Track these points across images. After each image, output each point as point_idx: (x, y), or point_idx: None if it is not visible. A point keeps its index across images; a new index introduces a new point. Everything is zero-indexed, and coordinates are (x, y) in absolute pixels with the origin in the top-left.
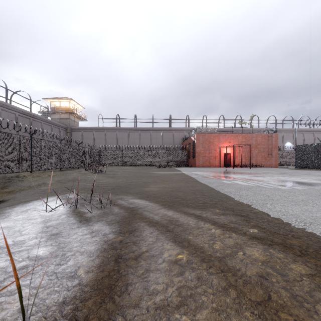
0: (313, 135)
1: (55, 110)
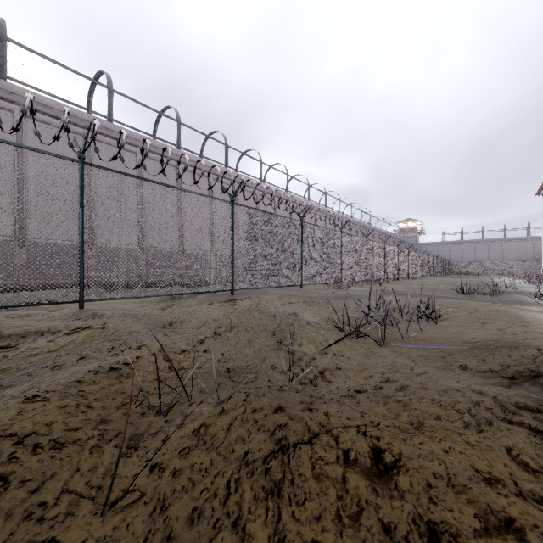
0: None
1: None
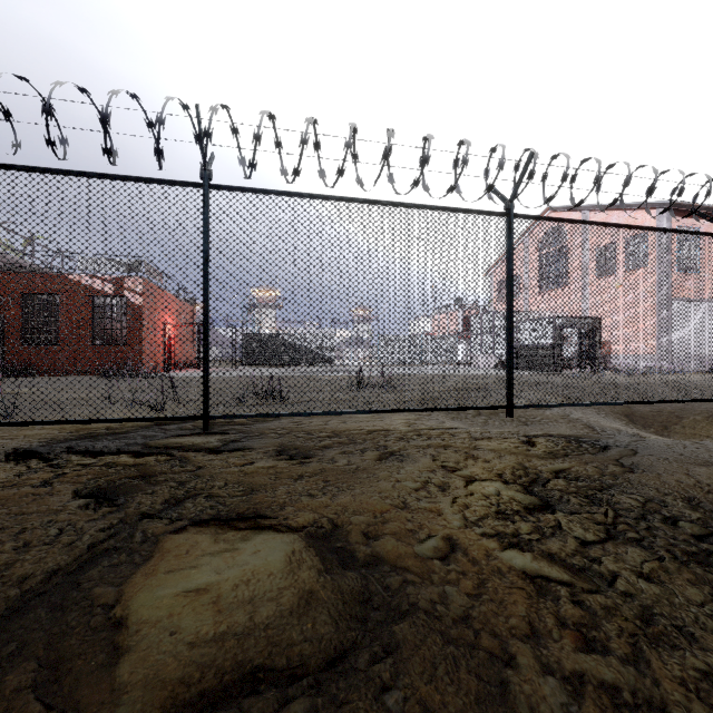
0: None
1: None
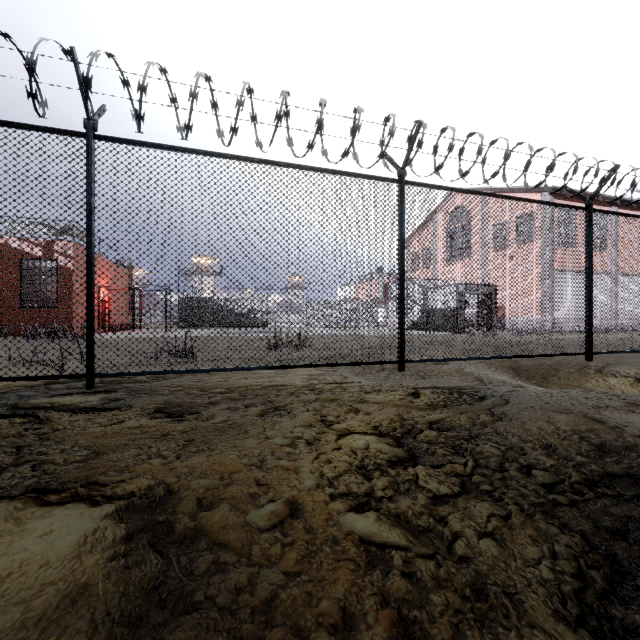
0: None
1: None
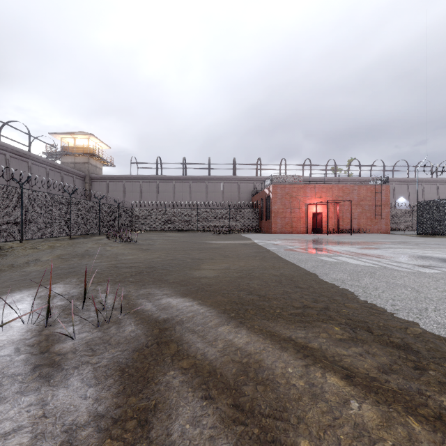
0: (436, 188)
1: (67, 150)
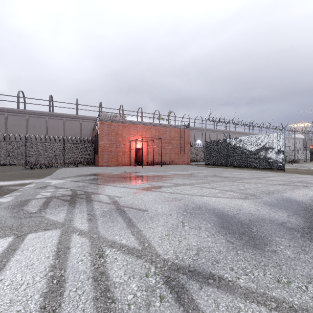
0: (216, 135)
1: None
